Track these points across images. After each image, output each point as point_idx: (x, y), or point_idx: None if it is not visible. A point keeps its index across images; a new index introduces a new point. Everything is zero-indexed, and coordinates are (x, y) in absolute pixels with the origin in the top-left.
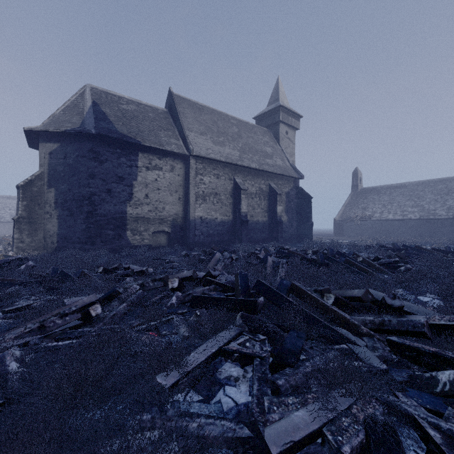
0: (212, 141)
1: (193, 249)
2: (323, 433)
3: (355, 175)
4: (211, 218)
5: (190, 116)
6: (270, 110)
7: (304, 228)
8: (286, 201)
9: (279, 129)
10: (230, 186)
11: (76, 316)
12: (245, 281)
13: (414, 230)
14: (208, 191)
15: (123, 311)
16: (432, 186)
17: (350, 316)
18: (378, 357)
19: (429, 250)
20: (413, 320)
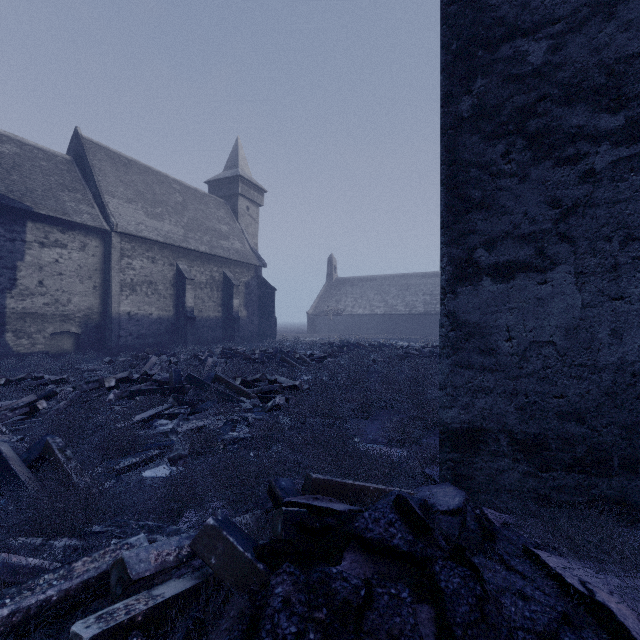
0: (145, 213)
1: (117, 355)
2: (205, 426)
3: (330, 263)
4: (143, 314)
5: (111, 174)
6: (227, 177)
7: (267, 324)
8: (246, 293)
9: (238, 203)
10: (171, 273)
11: (25, 410)
12: (179, 376)
13: (380, 326)
14: (139, 279)
15: (65, 406)
16: (396, 281)
17: (248, 389)
18: (252, 405)
19: (365, 345)
20: (274, 385)
